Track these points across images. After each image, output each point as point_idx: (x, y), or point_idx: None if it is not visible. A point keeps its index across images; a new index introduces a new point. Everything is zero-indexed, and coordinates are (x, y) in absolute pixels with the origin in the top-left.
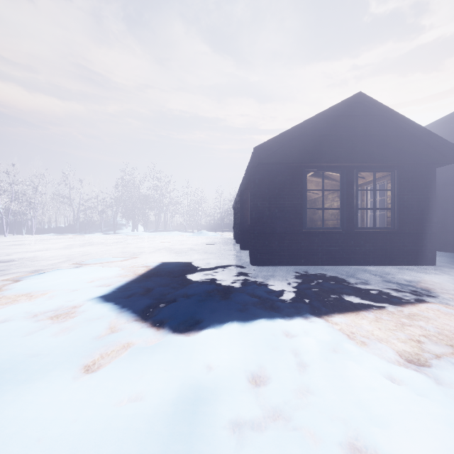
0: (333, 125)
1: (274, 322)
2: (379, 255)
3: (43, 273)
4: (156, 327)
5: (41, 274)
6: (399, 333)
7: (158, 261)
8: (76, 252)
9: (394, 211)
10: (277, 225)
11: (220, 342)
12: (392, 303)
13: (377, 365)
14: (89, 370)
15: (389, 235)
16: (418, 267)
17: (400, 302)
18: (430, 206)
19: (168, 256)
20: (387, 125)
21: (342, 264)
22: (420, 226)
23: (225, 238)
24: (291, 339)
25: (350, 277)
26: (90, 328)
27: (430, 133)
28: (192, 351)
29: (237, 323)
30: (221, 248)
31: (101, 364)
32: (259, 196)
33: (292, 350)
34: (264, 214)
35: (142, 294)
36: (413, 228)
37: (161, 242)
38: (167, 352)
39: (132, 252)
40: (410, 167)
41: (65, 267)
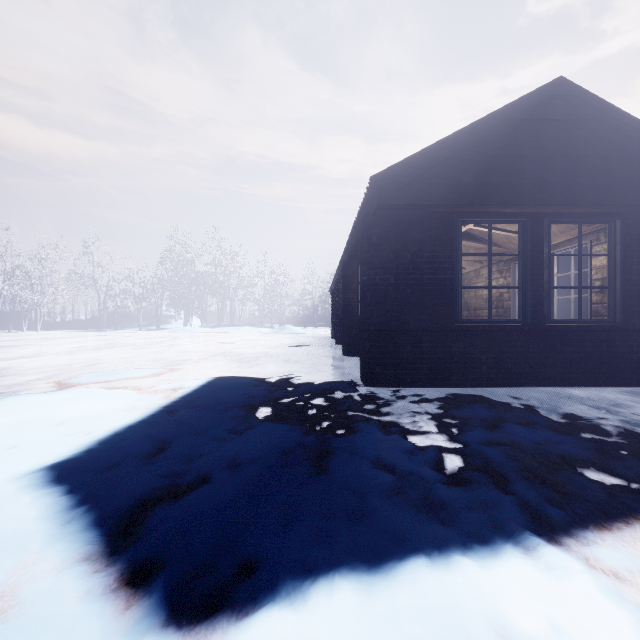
0: (510, 137)
1: (452, 575)
2: (587, 369)
3: None
4: (127, 593)
5: None
6: None
7: (206, 377)
8: (80, 360)
9: (614, 292)
10: (410, 317)
11: None
12: None
13: None
14: None
15: (605, 334)
16: None
17: None
18: None
19: (226, 367)
20: (608, 138)
21: (524, 385)
22: None
23: (320, 337)
24: None
25: (552, 411)
26: None
27: None
28: None
29: (353, 582)
30: (313, 353)
31: None
32: (379, 266)
33: None
34: (386, 297)
35: (144, 458)
36: None
37: (221, 342)
38: None
39: (170, 360)
40: None
41: (40, 390)
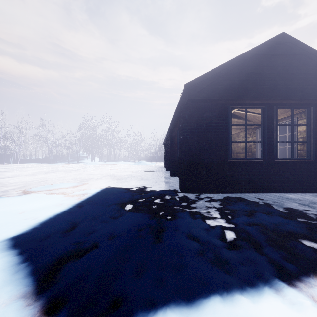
0: (257, 64)
1: (236, 308)
2: (296, 183)
3: None
4: None
5: None
6: None
7: (100, 187)
8: (37, 179)
9: (310, 144)
10: (205, 157)
11: None
12: None
13: None
14: None
15: (305, 166)
16: None
17: None
18: None
19: (110, 182)
20: (307, 64)
21: (264, 192)
22: None
23: (158, 167)
24: None
25: (280, 206)
26: None
27: None
28: None
29: (177, 313)
30: (155, 175)
31: None
32: (189, 130)
33: None
34: (193, 146)
35: (63, 233)
36: None
37: (109, 169)
38: None
39: (82, 179)
40: None
41: (14, 194)
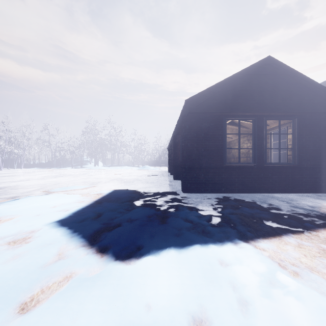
0: (247, 82)
1: (208, 249)
2: (283, 185)
3: (17, 199)
4: (100, 253)
5: (15, 200)
6: (325, 261)
7: (110, 189)
8: (49, 182)
9: (294, 150)
10: (203, 161)
11: (159, 274)
12: (306, 228)
13: (322, 305)
14: (25, 309)
15: (290, 169)
16: (314, 194)
17: (313, 227)
18: (323, 146)
19: (119, 185)
20: (290, 82)
21: (254, 192)
22: (315, 162)
23: (162, 171)
24: (226, 269)
25: (263, 202)
26: (39, 256)
27: (325, 88)
28: (131, 286)
29: (175, 250)
30: (159, 179)
31: (38, 301)
32: (189, 139)
33: (230, 283)
34: (193, 153)
35: (93, 218)
36: (310, 164)
37: (114, 174)
38: (106, 286)
39: (91, 182)
40: (307, 116)
41: (37, 194)
